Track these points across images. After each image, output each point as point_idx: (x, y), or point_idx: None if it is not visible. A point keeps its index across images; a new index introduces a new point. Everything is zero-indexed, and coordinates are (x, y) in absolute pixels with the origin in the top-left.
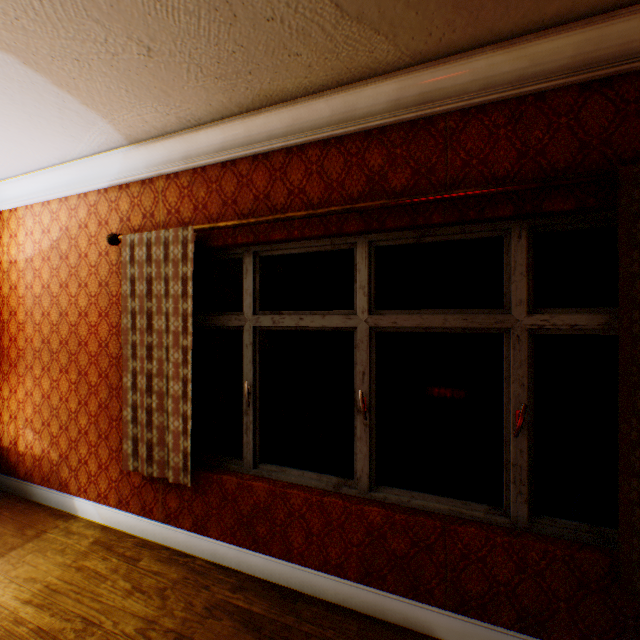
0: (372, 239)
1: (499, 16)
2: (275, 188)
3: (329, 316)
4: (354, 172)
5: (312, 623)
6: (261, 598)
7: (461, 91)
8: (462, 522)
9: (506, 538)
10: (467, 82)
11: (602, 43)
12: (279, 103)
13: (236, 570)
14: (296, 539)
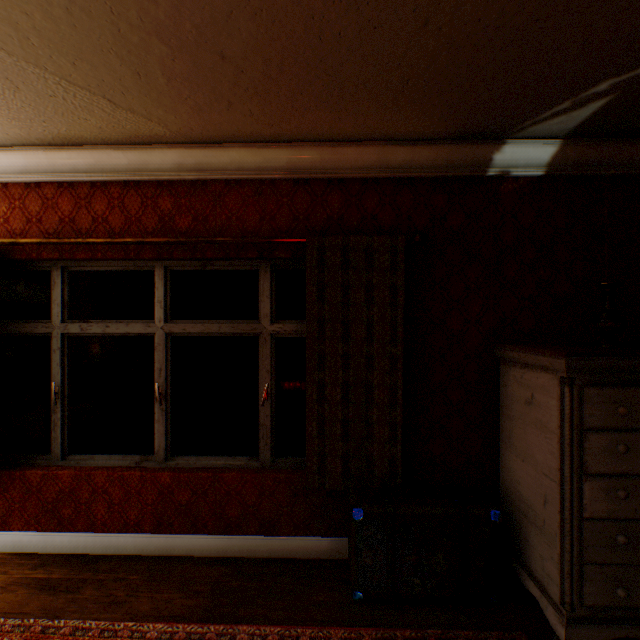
0: (168, 264)
1: (236, 130)
2: (81, 214)
3: (133, 324)
4: (150, 211)
5: (109, 572)
6: (63, 567)
7: (224, 168)
8: (229, 470)
9: (254, 474)
10: (228, 163)
11: (302, 159)
12: (82, 145)
13: (41, 553)
14: (101, 512)
